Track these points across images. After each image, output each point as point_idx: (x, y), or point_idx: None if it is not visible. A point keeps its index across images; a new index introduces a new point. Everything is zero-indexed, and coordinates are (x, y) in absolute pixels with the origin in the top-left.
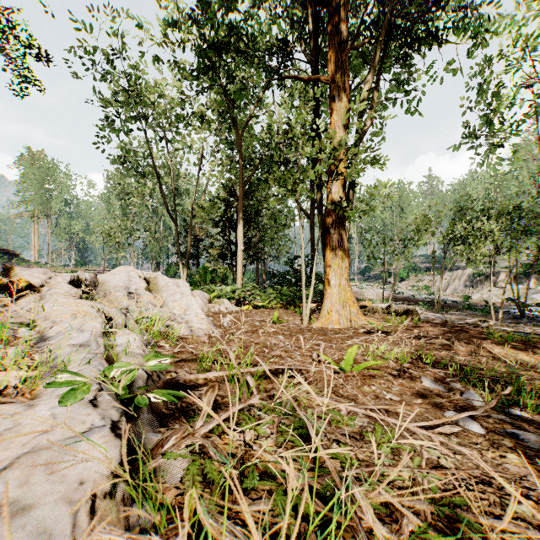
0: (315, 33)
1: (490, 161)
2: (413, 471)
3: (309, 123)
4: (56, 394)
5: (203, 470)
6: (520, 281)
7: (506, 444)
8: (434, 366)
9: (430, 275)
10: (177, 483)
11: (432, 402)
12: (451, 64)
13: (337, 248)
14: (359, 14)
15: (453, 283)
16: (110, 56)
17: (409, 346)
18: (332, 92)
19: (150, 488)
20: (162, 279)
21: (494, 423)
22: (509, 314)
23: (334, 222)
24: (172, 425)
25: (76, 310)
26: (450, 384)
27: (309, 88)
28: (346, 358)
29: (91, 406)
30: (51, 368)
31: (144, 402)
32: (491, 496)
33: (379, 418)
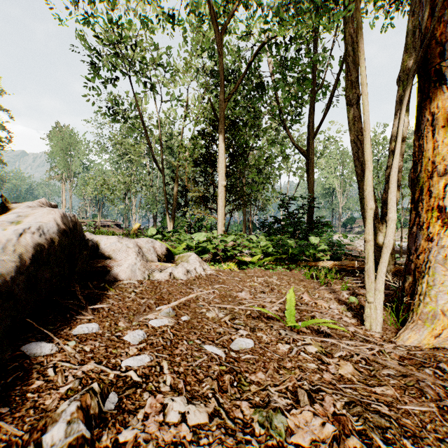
0: None
1: None
2: None
3: None
4: None
5: None
6: None
7: None
8: None
9: None
10: None
11: None
12: None
13: None
14: None
15: None
16: None
17: None
18: None
19: None
20: None
21: None
22: None
23: None
24: None
25: None
26: None
27: None
28: None
29: None
30: None
31: None
32: None
33: None
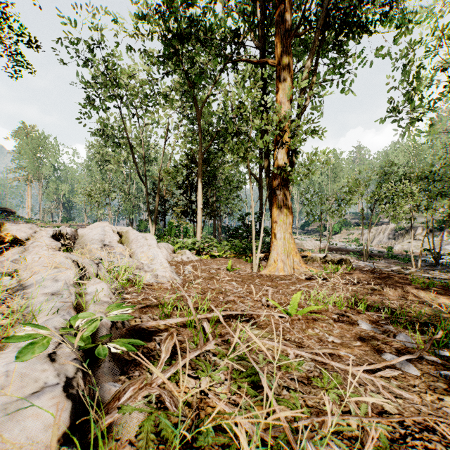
0: (264, 23)
1: (410, 133)
2: (361, 419)
3: (258, 99)
4: (22, 344)
5: (159, 422)
6: (434, 234)
7: (441, 386)
8: (367, 309)
9: (359, 229)
10: (132, 437)
11: (369, 344)
12: (378, 51)
13: (282, 206)
14: (300, 9)
15: (378, 236)
16: (91, 45)
17: (345, 291)
18: (277, 73)
19: (102, 449)
20: (132, 233)
21: (427, 364)
22: (426, 262)
23: (280, 184)
24: (132, 372)
25: (48, 262)
26: (384, 326)
27: (258, 69)
28: (291, 303)
29: (49, 360)
30: (24, 316)
31: (104, 352)
32: (437, 445)
33: (324, 362)
